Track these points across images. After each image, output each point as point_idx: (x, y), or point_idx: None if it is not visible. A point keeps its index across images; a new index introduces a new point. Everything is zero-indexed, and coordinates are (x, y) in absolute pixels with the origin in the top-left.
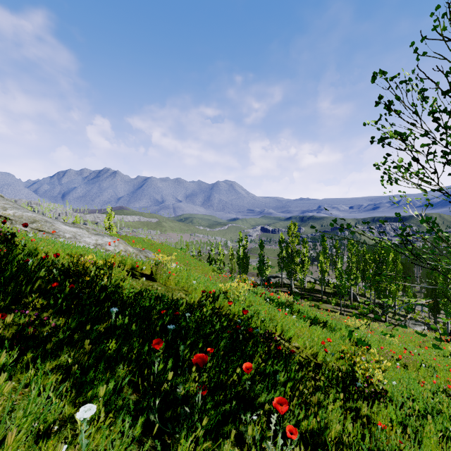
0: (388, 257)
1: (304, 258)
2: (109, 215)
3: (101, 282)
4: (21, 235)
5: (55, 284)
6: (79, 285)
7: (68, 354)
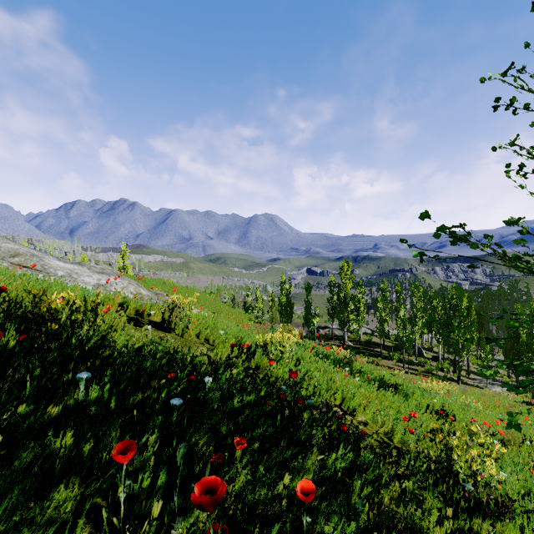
0: (461, 303)
1: (360, 304)
2: (123, 252)
3: (78, 332)
4: None
5: None
6: (42, 336)
7: None
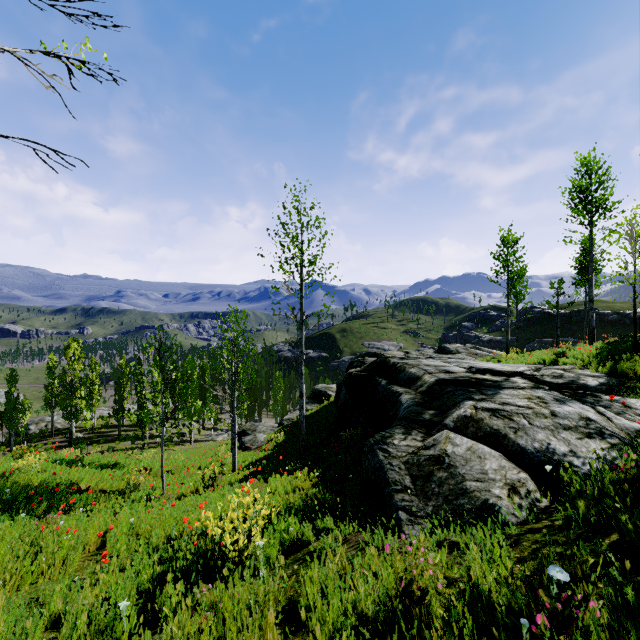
0: (194, 374)
1: (93, 386)
2: None
3: None
4: None
5: None
6: None
7: None
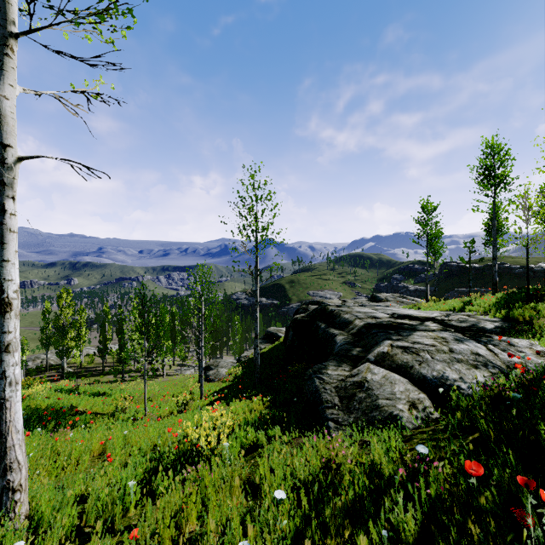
0: (166, 318)
1: (81, 329)
2: None
3: None
4: None
5: None
6: None
7: None
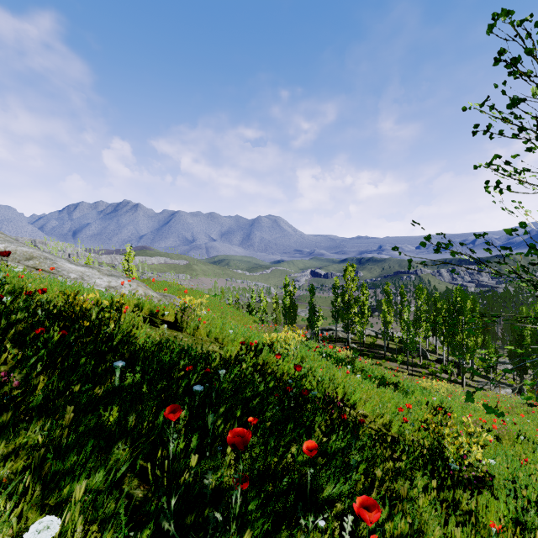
0: (465, 305)
1: (364, 307)
2: (128, 255)
3: (105, 329)
4: (5, 270)
5: (39, 330)
6: (75, 333)
7: (42, 427)
